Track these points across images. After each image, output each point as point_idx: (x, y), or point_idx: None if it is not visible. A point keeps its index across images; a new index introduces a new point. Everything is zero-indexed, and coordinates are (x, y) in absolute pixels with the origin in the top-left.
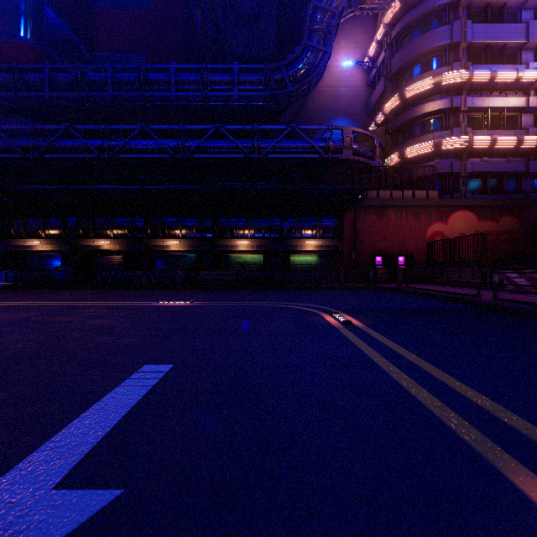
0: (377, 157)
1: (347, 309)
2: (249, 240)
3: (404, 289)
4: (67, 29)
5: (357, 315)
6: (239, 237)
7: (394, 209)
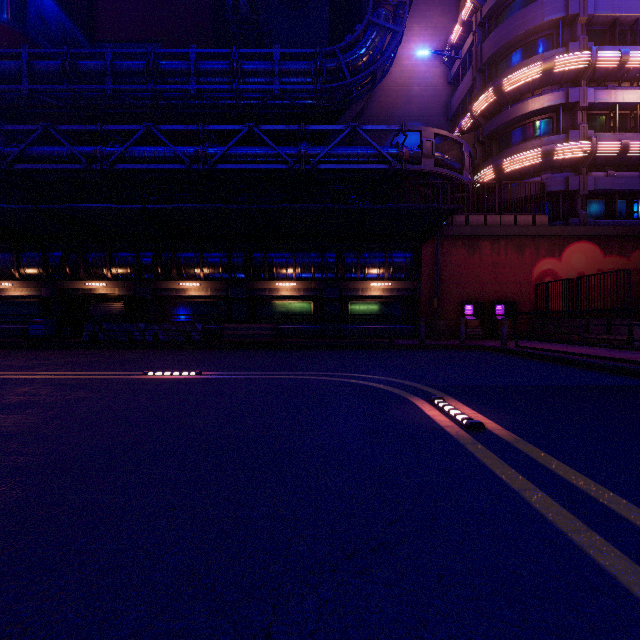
0: (467, 170)
1: (451, 387)
2: (294, 282)
3: (514, 350)
4: (59, 10)
5: (478, 403)
6: (281, 278)
7: (490, 240)
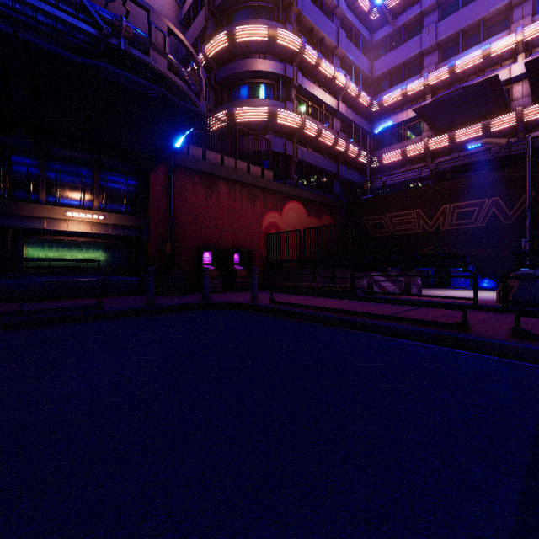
0: (204, 98)
1: None
2: None
3: (276, 309)
4: None
5: None
6: None
7: (227, 183)
